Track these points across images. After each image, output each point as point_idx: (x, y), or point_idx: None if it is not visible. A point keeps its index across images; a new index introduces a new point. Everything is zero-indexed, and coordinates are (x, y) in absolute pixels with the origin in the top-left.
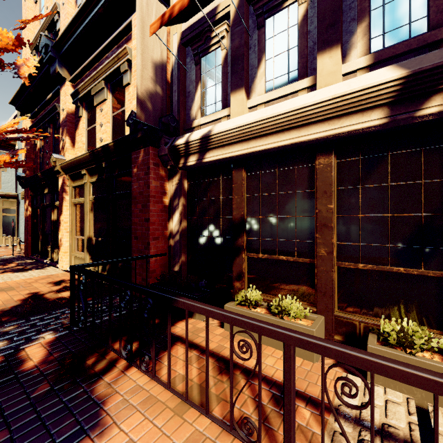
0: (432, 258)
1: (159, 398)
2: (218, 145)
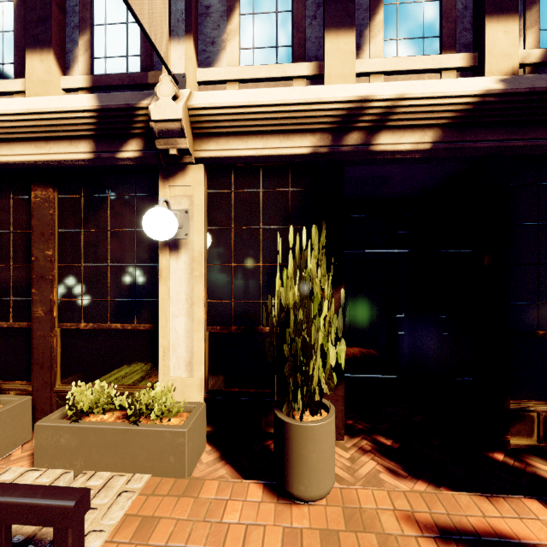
0: (143, 311)
1: None
2: None
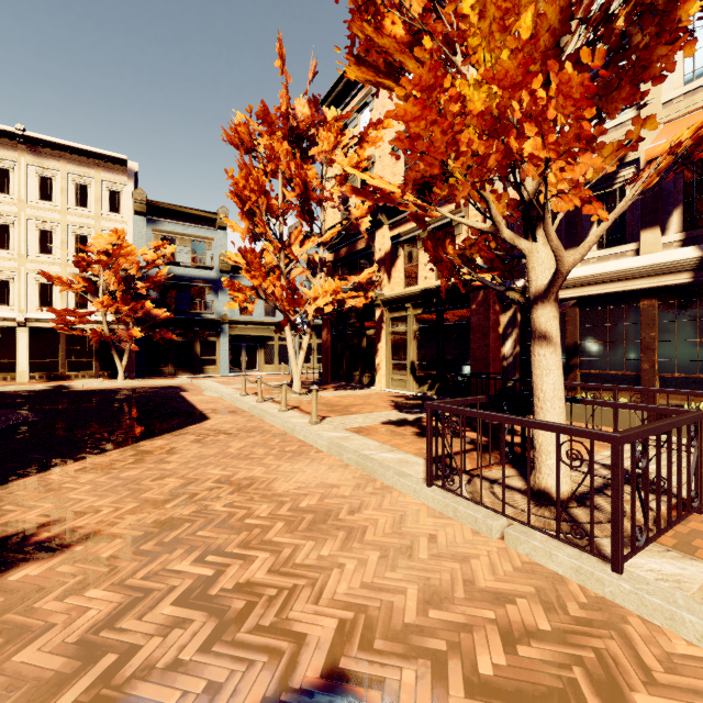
0: None
1: None
2: None
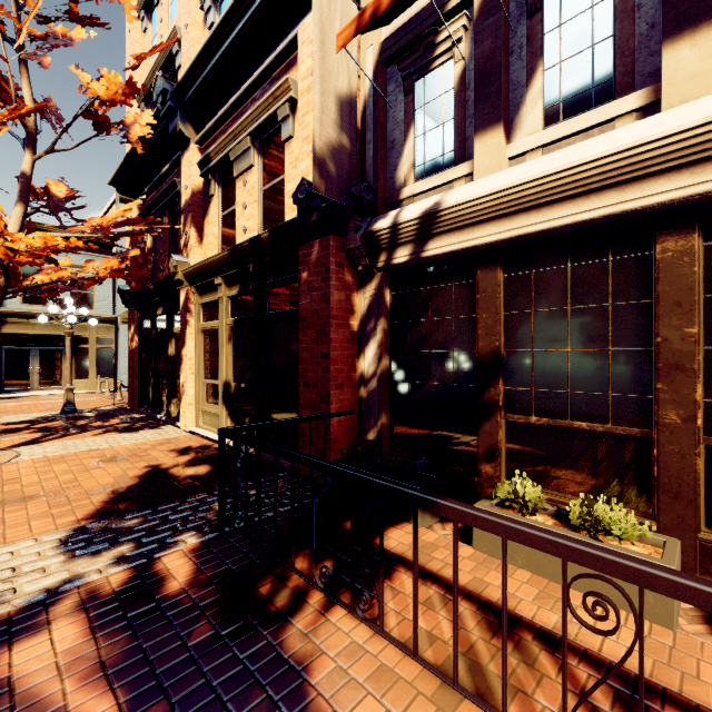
0: None
1: (398, 672)
2: (452, 226)
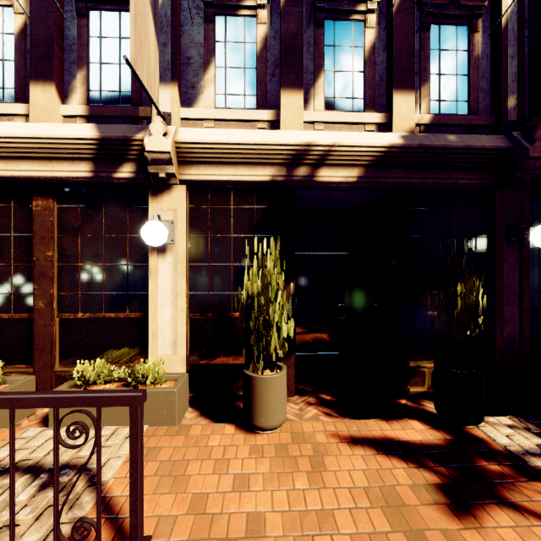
0: (134, 302)
1: None
2: None
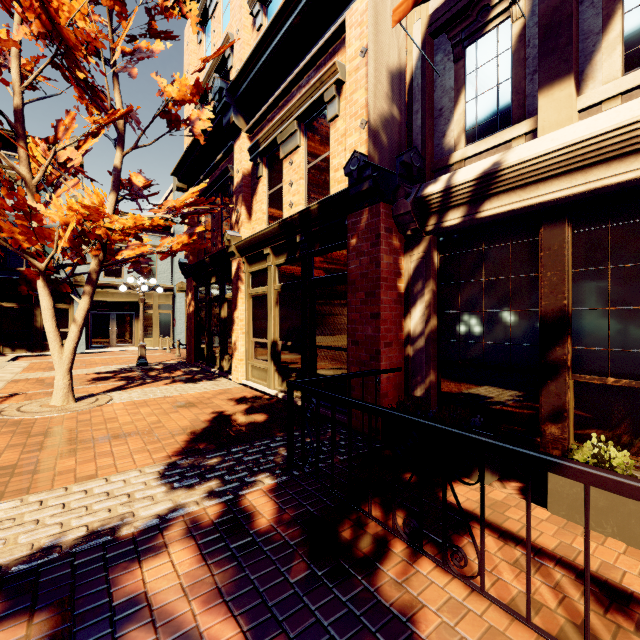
0: None
1: (509, 636)
2: (513, 185)
